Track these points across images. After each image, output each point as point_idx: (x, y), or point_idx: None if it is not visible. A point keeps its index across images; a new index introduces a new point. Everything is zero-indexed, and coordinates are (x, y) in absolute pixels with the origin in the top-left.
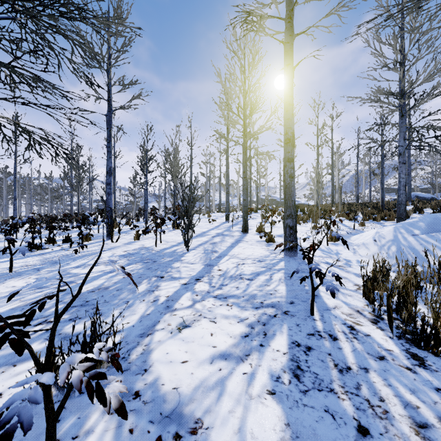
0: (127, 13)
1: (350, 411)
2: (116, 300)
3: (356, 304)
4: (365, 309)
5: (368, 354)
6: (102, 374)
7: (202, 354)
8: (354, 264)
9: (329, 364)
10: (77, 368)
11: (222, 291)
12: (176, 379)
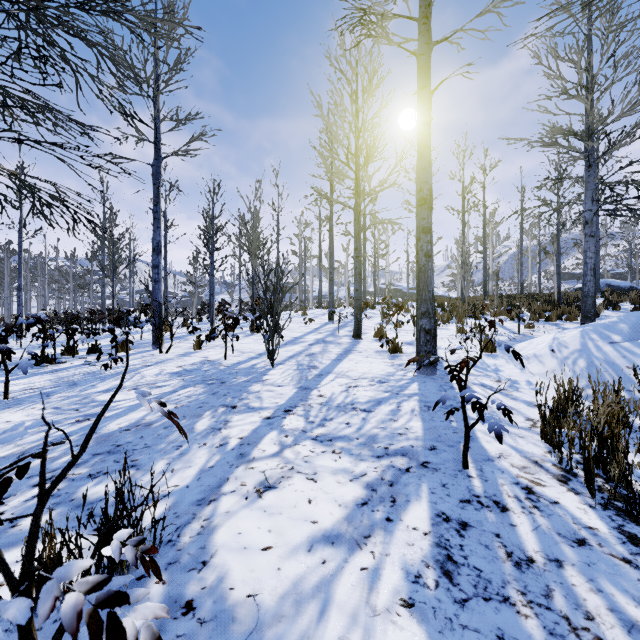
0: (183, 14)
1: (539, 638)
2: (163, 444)
3: (532, 451)
4: (547, 458)
5: (559, 535)
6: (120, 595)
7: (295, 535)
8: (523, 386)
9: (498, 552)
10: (74, 588)
11: (325, 429)
12: (253, 579)
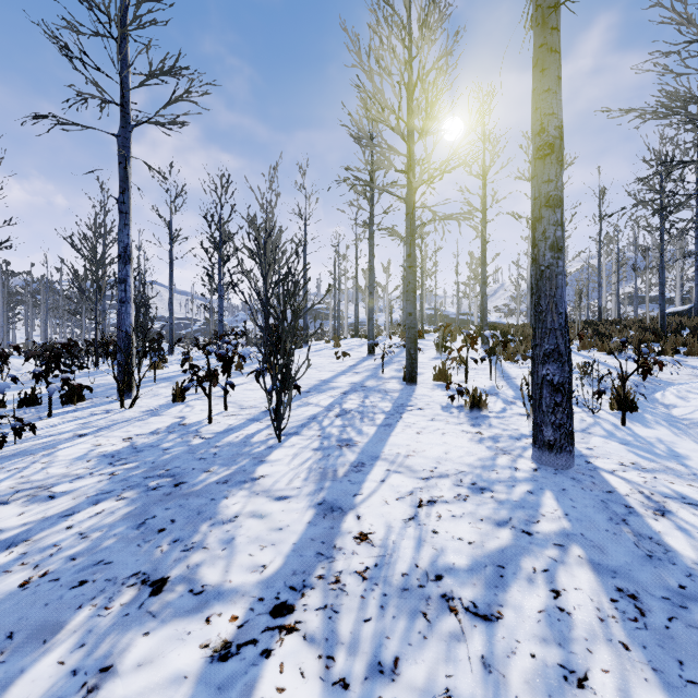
0: None
1: None
2: None
3: None
4: None
5: None
6: None
7: None
8: None
9: None
10: None
11: None
12: None
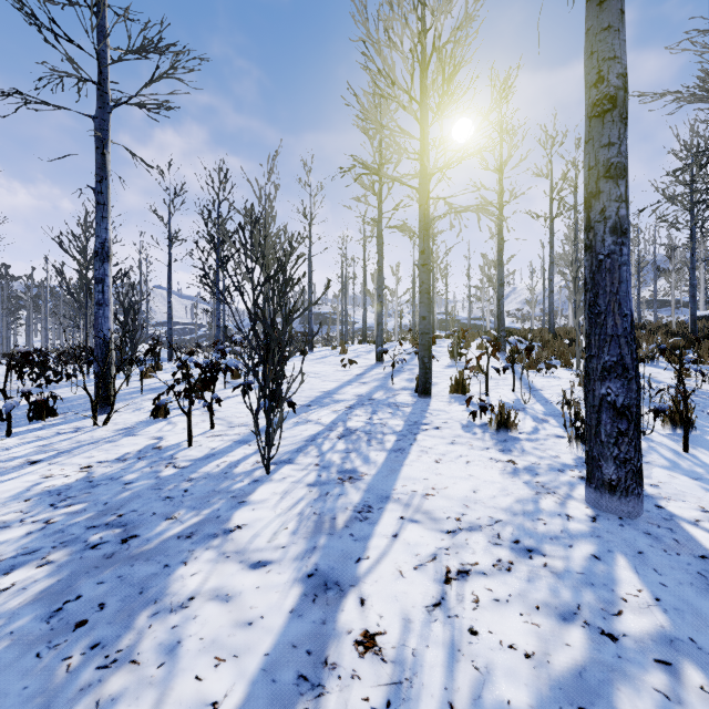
0: None
1: None
2: None
3: None
4: None
5: None
6: None
7: None
8: None
9: None
10: None
11: None
12: None
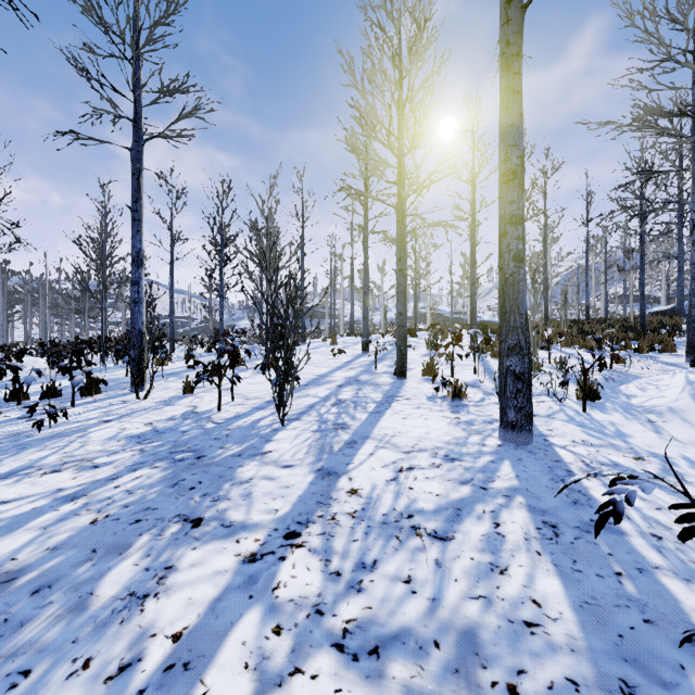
0: None
1: None
2: None
3: None
4: None
5: None
6: None
7: None
8: (688, 471)
9: None
10: None
11: (361, 602)
12: None
